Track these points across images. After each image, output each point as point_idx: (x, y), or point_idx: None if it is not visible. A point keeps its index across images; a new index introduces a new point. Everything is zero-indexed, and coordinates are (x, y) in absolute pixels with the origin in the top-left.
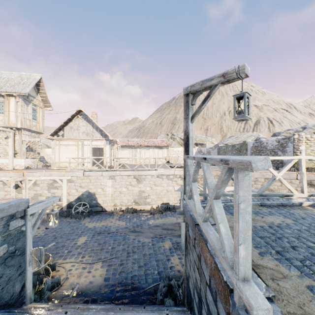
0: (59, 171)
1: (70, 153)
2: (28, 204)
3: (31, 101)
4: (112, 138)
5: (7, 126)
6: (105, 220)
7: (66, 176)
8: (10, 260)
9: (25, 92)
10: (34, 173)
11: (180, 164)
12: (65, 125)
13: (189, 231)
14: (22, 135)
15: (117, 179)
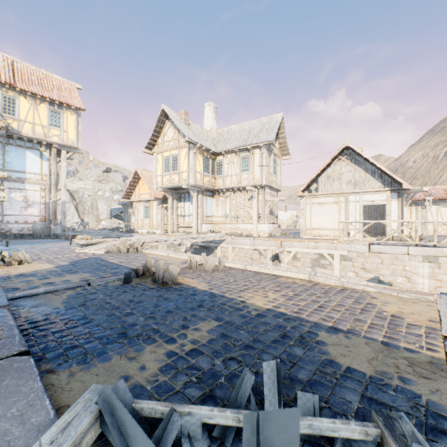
0: (328, 241)
1: (326, 216)
2: None
3: (272, 150)
4: (409, 186)
5: (252, 185)
6: None
7: (339, 251)
8: None
9: (271, 139)
10: (293, 243)
11: None
12: (320, 174)
13: None
14: (265, 194)
15: (442, 263)
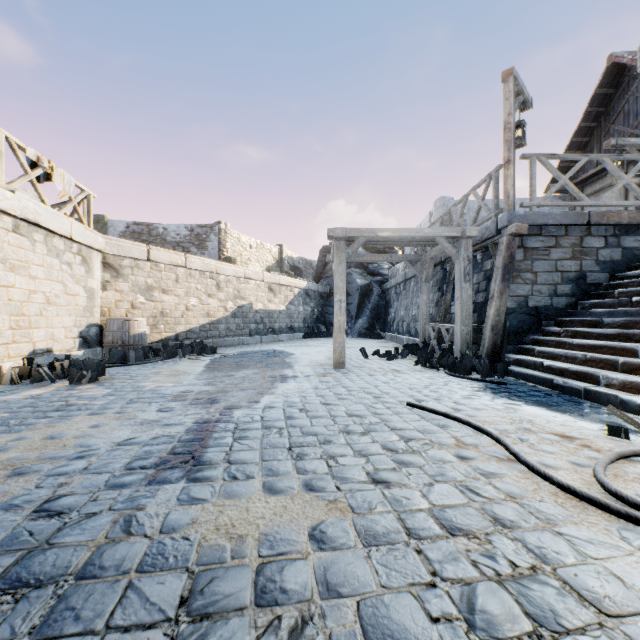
0: None
1: None
2: None
3: None
4: None
5: None
6: None
7: None
8: None
9: None
10: None
11: None
12: None
13: (530, 243)
14: None
15: None
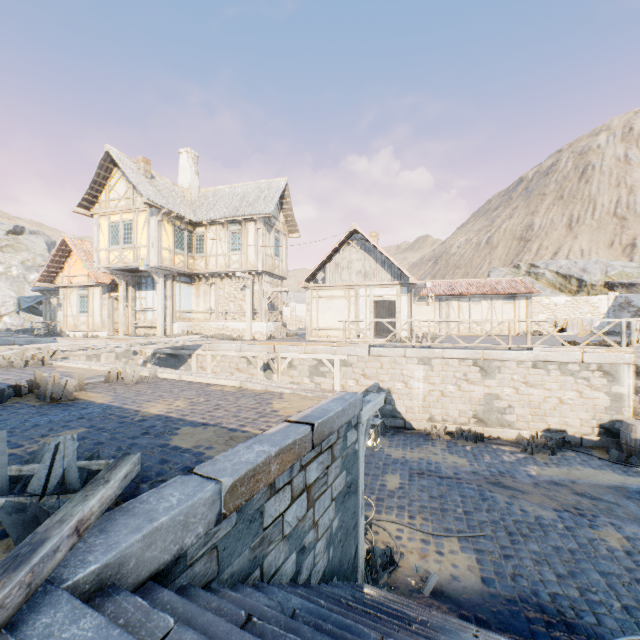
0: (327, 344)
1: (335, 313)
2: (361, 404)
3: (273, 225)
4: (415, 281)
5: (245, 270)
6: (419, 447)
7: (339, 355)
8: (347, 500)
9: (269, 212)
10: (289, 347)
11: (568, 337)
12: (327, 261)
13: None
14: (263, 283)
15: (435, 365)
